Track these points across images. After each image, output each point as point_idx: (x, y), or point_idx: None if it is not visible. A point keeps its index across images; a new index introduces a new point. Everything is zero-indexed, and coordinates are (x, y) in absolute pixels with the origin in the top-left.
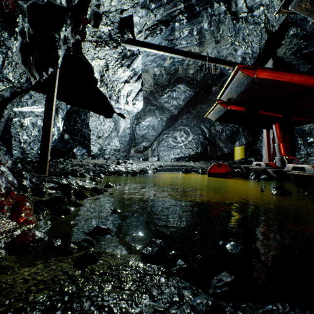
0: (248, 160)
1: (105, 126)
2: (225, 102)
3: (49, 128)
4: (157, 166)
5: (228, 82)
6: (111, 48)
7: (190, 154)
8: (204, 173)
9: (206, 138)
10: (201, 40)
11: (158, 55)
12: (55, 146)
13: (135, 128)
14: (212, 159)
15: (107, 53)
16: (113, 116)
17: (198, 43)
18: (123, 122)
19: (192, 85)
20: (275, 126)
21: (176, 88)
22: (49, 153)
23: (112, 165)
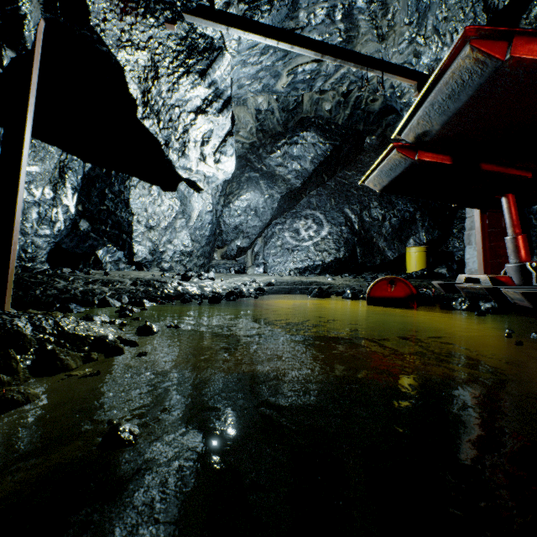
0: (434, 272)
1: (162, 206)
2: (410, 144)
3: (13, 196)
4: (262, 283)
5: (428, 88)
6: (161, 22)
7: (324, 261)
8: (357, 297)
9: (355, 232)
10: (351, 35)
11: (265, 65)
12: (59, 244)
13: (221, 212)
14: (365, 271)
15: (153, 35)
16: (178, 187)
17: (344, 40)
18: (198, 200)
19: (327, 133)
20: (509, 201)
21: (299, 138)
22: (15, 253)
23: (171, 281)
